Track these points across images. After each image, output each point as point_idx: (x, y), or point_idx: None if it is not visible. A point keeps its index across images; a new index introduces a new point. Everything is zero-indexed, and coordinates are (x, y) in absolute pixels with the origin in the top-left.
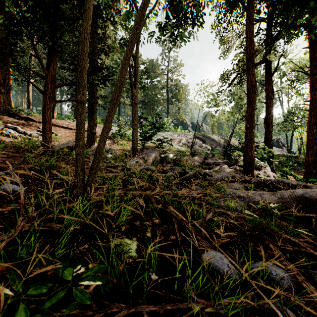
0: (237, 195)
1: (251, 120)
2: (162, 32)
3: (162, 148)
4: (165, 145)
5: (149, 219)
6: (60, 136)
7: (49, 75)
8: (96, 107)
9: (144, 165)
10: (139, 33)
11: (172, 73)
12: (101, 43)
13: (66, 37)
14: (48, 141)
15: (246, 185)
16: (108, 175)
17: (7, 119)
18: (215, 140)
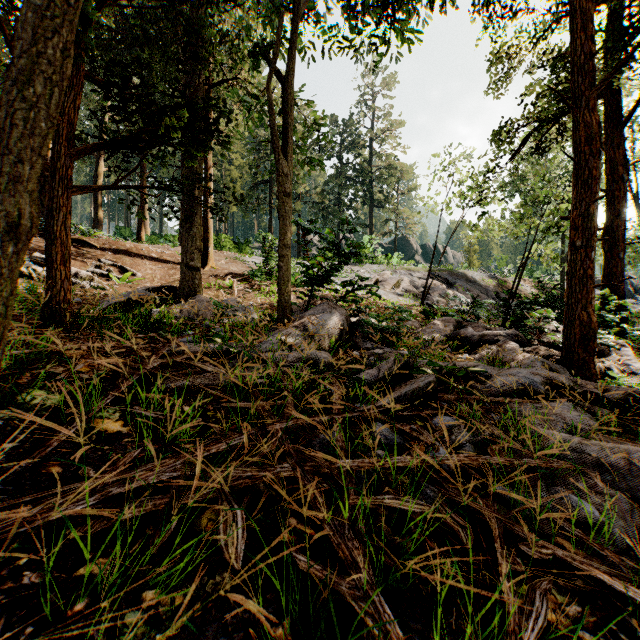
0: (590, 461)
1: (588, 227)
2: (352, 20)
3: (354, 302)
4: (365, 294)
5: (258, 636)
6: (139, 278)
7: (62, 121)
8: (200, 208)
9: (303, 348)
10: (297, 23)
11: (380, 141)
12: (227, 80)
13: (94, 16)
14: (59, 288)
15: (592, 411)
16: (189, 384)
17: (37, 244)
18: (475, 282)
